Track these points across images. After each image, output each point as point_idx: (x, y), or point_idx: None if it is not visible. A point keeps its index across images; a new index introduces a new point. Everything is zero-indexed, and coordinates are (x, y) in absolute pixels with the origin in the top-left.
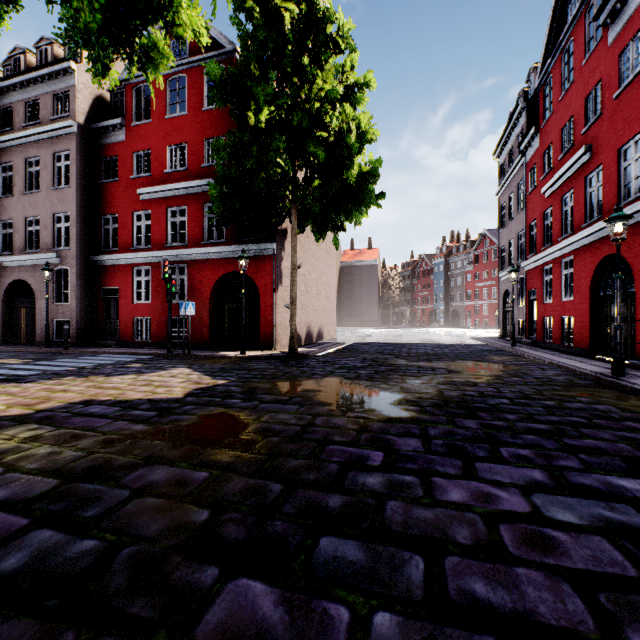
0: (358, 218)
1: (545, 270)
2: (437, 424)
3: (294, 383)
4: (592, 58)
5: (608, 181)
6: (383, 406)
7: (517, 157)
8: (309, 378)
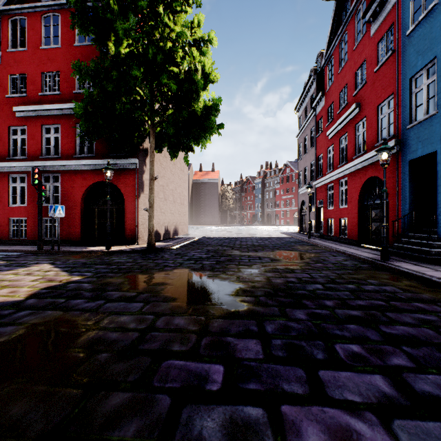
0: (204, 143)
1: (328, 187)
2: (272, 317)
3: (146, 276)
4: (360, 45)
5: (370, 127)
6: (223, 298)
7: (310, 112)
8: (161, 270)
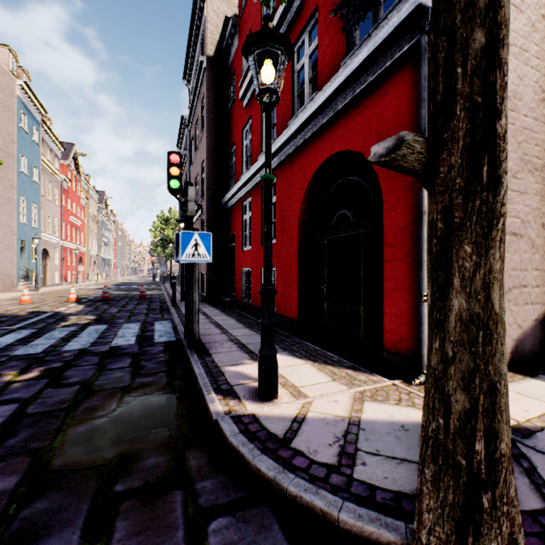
0: None
1: None
2: None
3: None
4: None
5: None
6: None
7: None
8: None
